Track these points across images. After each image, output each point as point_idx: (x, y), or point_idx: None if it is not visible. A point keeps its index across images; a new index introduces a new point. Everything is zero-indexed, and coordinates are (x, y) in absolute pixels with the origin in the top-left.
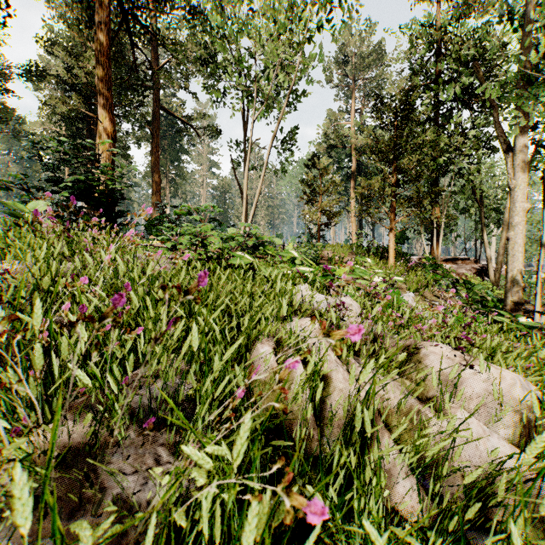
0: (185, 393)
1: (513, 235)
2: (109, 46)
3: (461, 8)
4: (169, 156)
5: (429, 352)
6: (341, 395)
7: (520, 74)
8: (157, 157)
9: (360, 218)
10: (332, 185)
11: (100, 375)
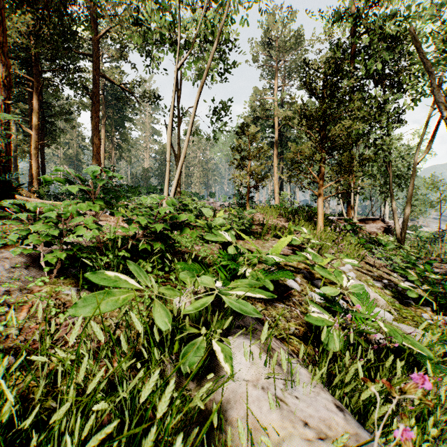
0: None
1: None
2: None
3: None
4: (115, 123)
5: None
6: None
7: None
8: (97, 122)
9: (281, 181)
10: (260, 151)
11: None
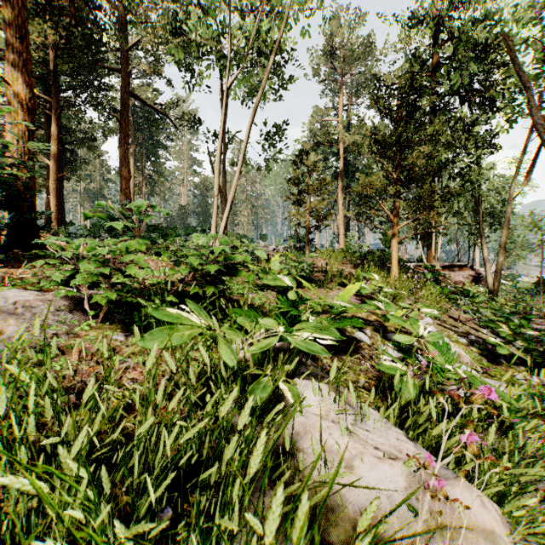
0: None
1: None
2: None
3: None
4: (146, 151)
5: None
6: None
7: None
8: (126, 150)
9: (347, 220)
10: (322, 183)
11: None
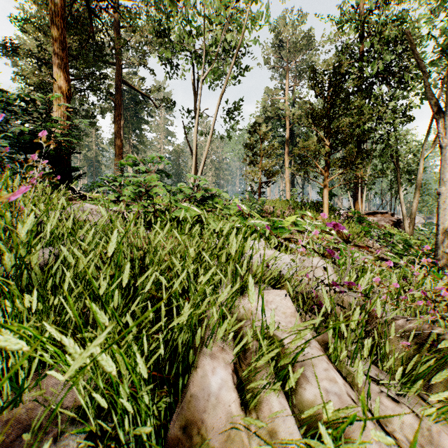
0: None
1: (443, 190)
2: (64, 8)
3: None
4: (132, 125)
5: None
6: None
7: None
8: (119, 125)
9: (293, 178)
10: (271, 148)
11: None
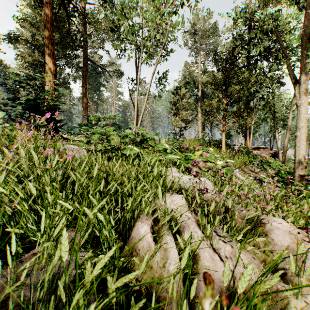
0: (74, 272)
1: (299, 134)
2: (52, 17)
3: (263, 1)
4: (93, 88)
5: (273, 227)
6: (217, 297)
7: (303, 36)
8: (85, 88)
9: (203, 124)
10: (188, 104)
11: (2, 255)
